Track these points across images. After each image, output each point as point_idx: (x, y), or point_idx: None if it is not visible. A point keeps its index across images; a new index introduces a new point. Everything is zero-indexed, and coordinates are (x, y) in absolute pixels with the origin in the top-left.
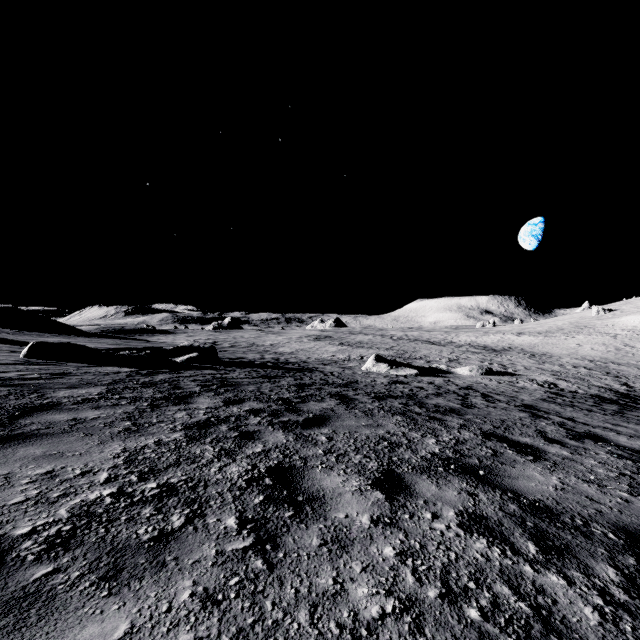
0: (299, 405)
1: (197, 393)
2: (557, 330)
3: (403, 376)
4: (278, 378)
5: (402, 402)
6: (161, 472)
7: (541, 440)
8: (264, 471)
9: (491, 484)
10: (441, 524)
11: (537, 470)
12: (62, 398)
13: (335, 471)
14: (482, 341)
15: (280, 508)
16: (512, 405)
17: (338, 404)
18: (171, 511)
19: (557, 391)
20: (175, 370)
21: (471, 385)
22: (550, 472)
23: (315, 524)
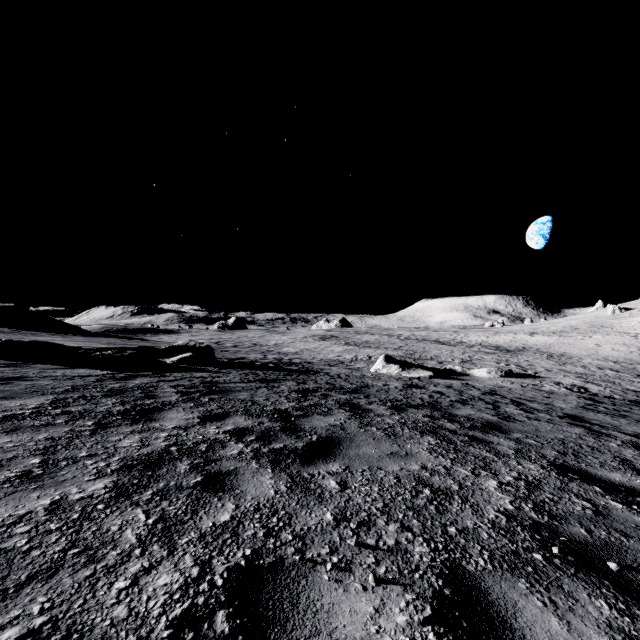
0: (299, 421)
1: (171, 404)
2: (572, 330)
3: (416, 379)
4: (278, 382)
5: (427, 414)
6: None
7: (637, 477)
8: (221, 584)
9: None
10: None
11: None
12: None
13: (357, 575)
14: (494, 341)
15: None
16: (555, 416)
17: (349, 418)
18: None
19: (591, 396)
20: (160, 373)
21: (494, 389)
22: None
23: None
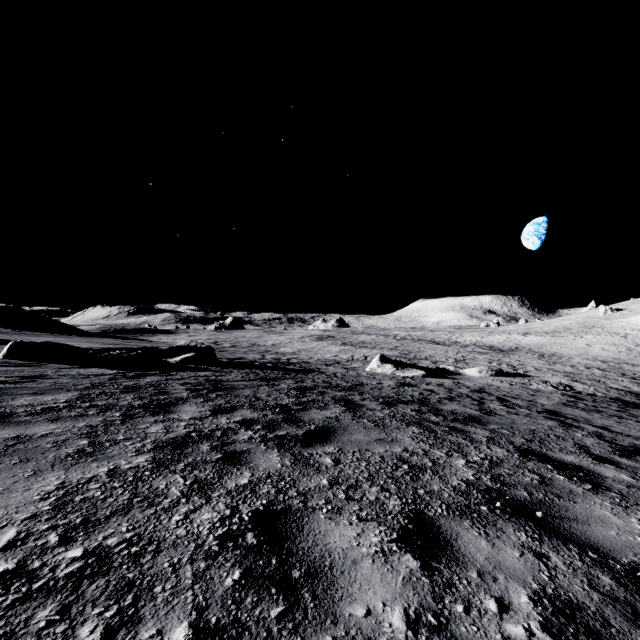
0: (299, 414)
1: (183, 399)
2: (564, 330)
3: (410, 378)
4: (277, 380)
5: (415, 408)
6: (98, 525)
7: (588, 458)
8: (247, 519)
9: (558, 534)
10: (516, 625)
11: (606, 507)
12: (18, 407)
13: (345, 516)
14: (488, 341)
15: (264, 597)
16: (534, 411)
17: (344, 412)
18: (85, 613)
19: (574, 394)
20: (166, 372)
21: (483, 387)
22: (624, 510)
23: (318, 635)
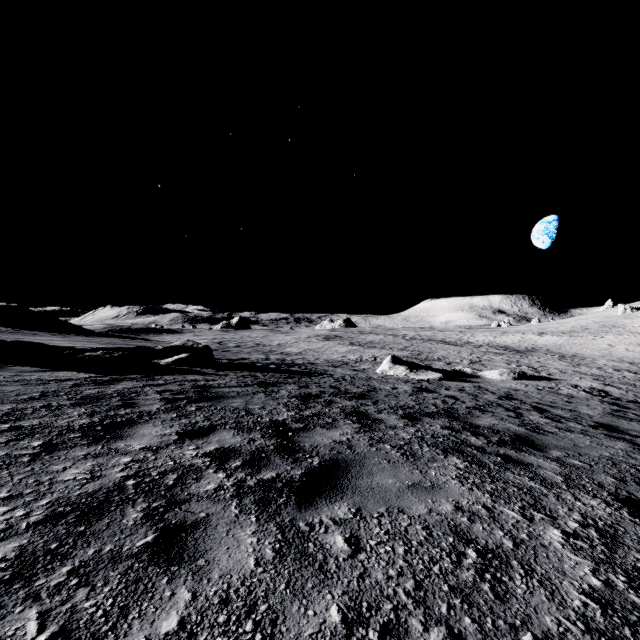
0: (298, 436)
1: (149, 415)
2: (582, 330)
3: (425, 381)
4: (278, 386)
5: (445, 424)
6: None
7: None
8: None
9: None
10: None
11: None
12: None
13: None
14: (501, 341)
15: None
16: (587, 425)
17: (357, 432)
18: None
19: (614, 401)
20: (150, 375)
21: (509, 393)
22: None
23: None
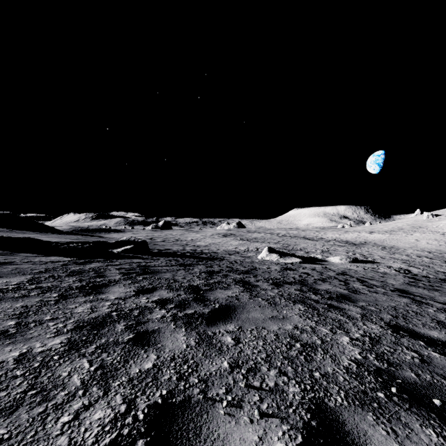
0: (207, 293)
1: (115, 281)
2: (399, 229)
3: (290, 263)
4: (192, 266)
5: (297, 288)
6: None
7: None
8: (142, 418)
9: None
10: None
11: None
12: None
13: (246, 410)
14: (344, 237)
15: None
16: (388, 290)
17: (242, 291)
18: None
19: (413, 276)
20: (109, 259)
21: (344, 271)
22: None
23: None
